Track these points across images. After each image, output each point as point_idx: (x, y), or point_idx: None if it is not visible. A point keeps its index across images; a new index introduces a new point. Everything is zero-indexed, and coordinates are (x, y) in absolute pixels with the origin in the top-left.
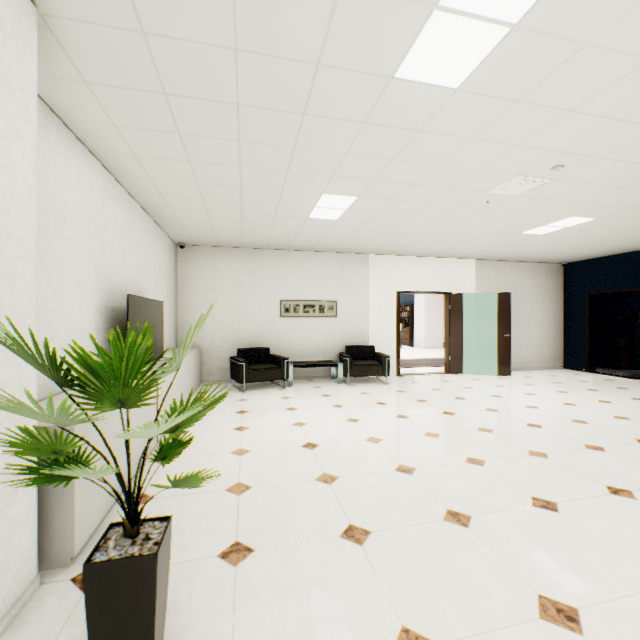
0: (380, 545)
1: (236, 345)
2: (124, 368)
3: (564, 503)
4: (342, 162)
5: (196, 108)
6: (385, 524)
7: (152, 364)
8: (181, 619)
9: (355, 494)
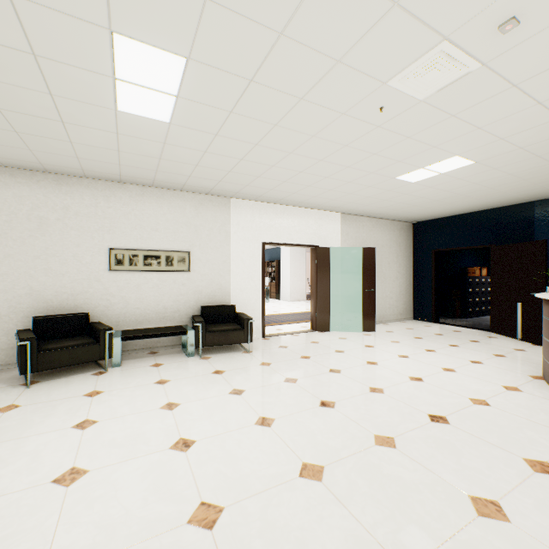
0: None
1: (35, 311)
2: None
3: None
4: None
5: None
6: None
7: None
8: None
9: None
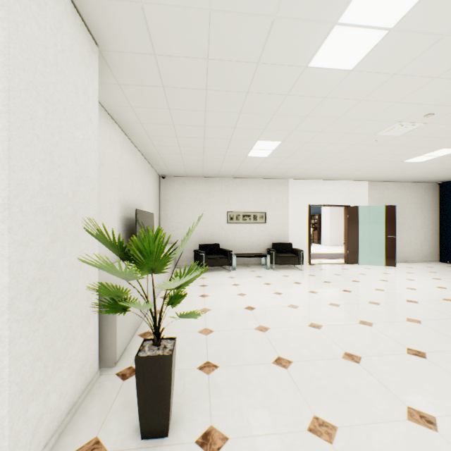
0: (299, 370)
1: (198, 242)
2: (155, 251)
3: (431, 353)
4: (271, 120)
5: (181, 93)
6: (302, 358)
7: (169, 249)
8: (180, 399)
9: (281, 339)
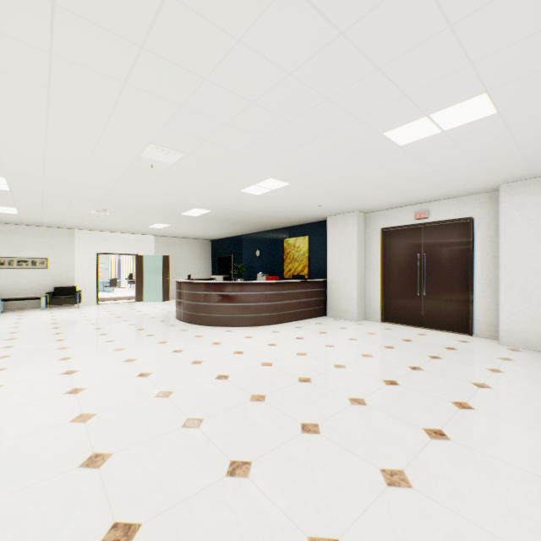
0: None
1: None
2: None
3: (67, 332)
4: None
5: None
6: None
7: None
8: None
9: None
